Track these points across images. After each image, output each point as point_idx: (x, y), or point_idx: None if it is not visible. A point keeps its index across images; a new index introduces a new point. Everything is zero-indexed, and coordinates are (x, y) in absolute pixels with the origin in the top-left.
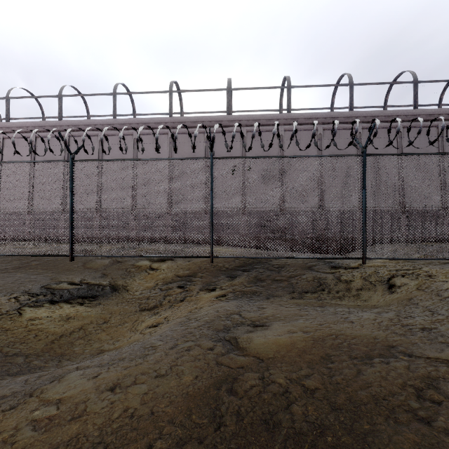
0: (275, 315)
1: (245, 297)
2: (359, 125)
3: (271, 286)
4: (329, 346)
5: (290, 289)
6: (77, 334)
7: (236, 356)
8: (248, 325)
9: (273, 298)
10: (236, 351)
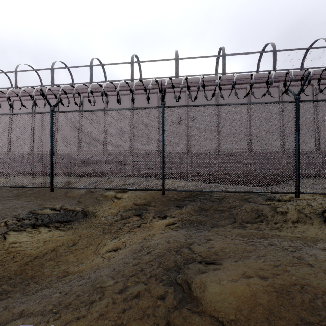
0: (223, 249)
1: (192, 225)
2: (281, 84)
3: (214, 216)
4: (299, 304)
5: (231, 219)
6: (49, 255)
7: (191, 314)
8: (198, 263)
9: (217, 228)
10: (189, 304)
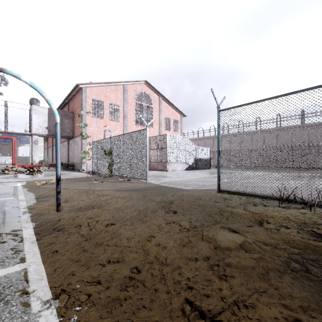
0: None
1: None
2: None
3: None
4: None
5: None
6: None
7: None
8: None
9: None
10: None
